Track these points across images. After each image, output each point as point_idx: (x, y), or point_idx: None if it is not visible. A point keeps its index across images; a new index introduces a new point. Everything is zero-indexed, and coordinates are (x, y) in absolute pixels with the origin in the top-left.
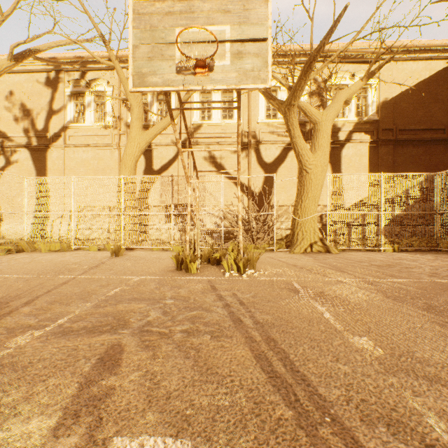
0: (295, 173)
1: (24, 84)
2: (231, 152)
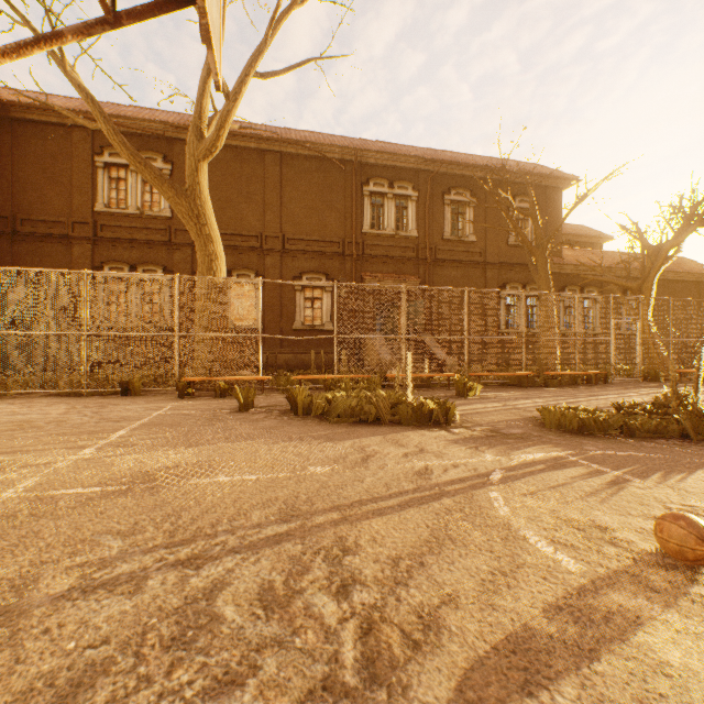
0: None
1: None
2: None
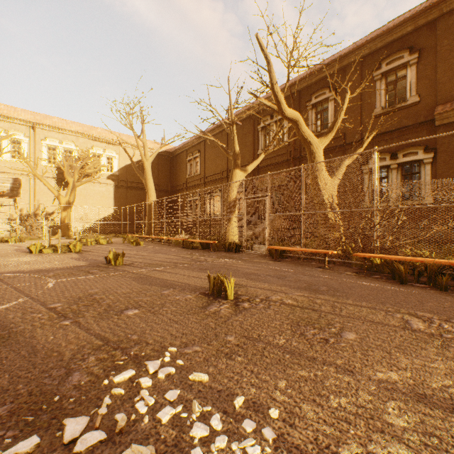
0: None
1: None
2: None
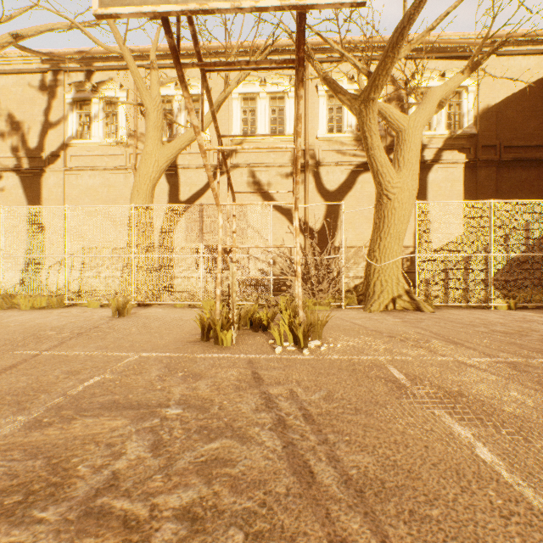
0: (367, 204)
1: (12, 88)
2: (282, 176)
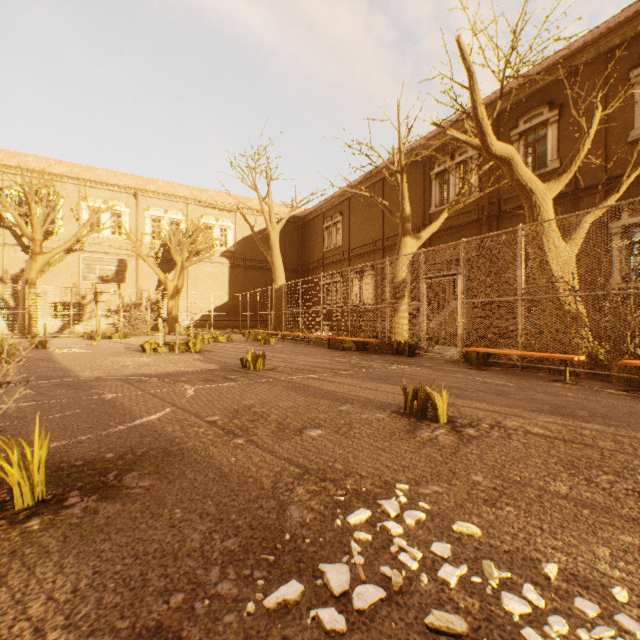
0: None
1: None
2: None
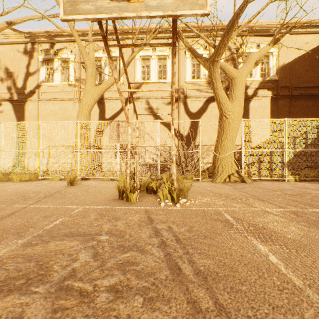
0: (214, 120)
1: (7, 53)
2: (165, 104)
